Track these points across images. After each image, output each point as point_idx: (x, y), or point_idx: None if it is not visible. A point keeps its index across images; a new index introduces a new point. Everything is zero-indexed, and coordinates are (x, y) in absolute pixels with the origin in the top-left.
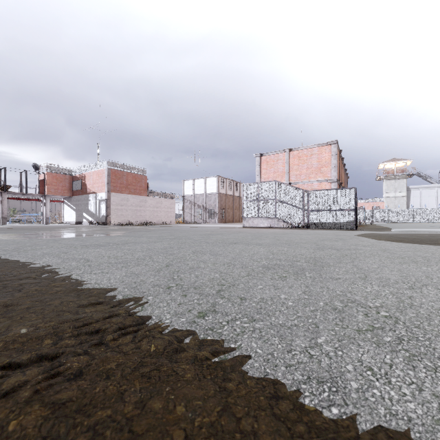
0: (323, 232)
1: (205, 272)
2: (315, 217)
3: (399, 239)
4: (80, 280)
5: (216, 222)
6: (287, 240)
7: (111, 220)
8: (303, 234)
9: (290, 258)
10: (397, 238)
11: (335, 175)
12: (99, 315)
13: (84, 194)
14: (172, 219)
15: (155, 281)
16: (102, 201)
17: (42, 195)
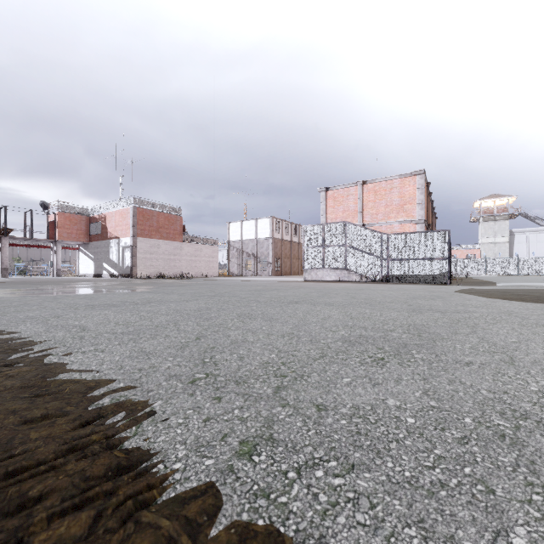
0: (409, 287)
1: (255, 350)
2: (396, 268)
3: (517, 297)
4: (55, 364)
5: (269, 274)
6: (366, 298)
7: (137, 272)
8: (384, 290)
9: (379, 326)
10: (514, 295)
11: (421, 214)
12: (48, 449)
13: (104, 240)
14: (215, 271)
15: (173, 367)
16: (126, 248)
17: (53, 241)
